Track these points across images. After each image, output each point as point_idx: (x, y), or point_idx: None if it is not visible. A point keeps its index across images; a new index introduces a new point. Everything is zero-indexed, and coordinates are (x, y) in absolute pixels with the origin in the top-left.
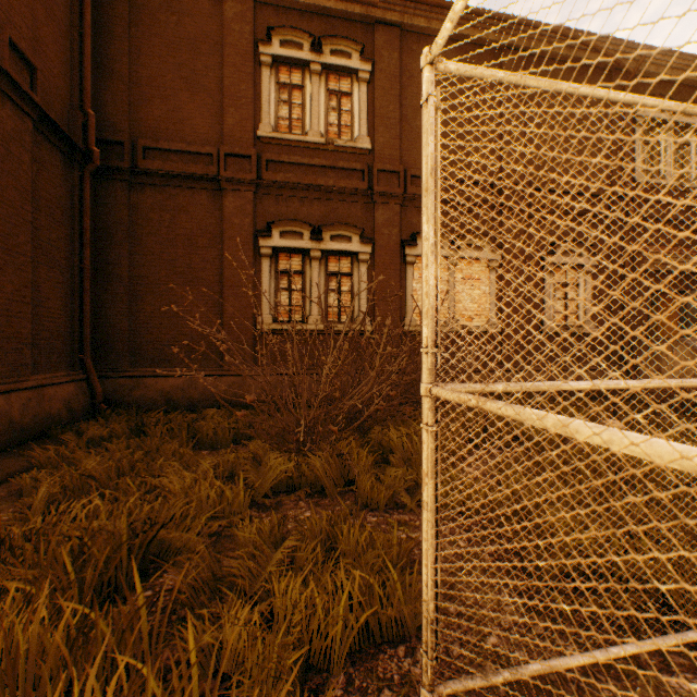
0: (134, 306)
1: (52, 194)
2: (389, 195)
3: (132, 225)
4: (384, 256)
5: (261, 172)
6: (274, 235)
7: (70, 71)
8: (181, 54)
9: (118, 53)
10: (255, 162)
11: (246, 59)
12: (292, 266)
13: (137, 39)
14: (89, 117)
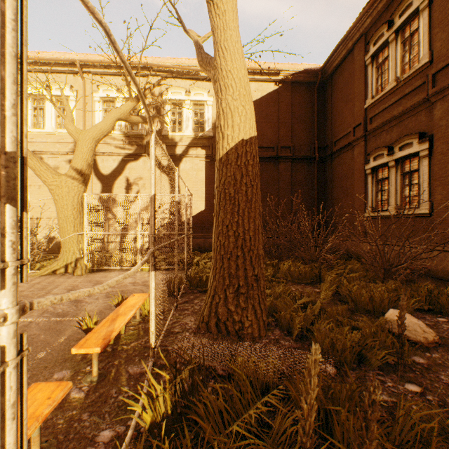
0: (332, 209)
1: (301, 178)
2: (440, 90)
3: (332, 176)
4: (441, 145)
5: (367, 127)
6: (370, 161)
7: (311, 132)
8: (343, 92)
9: (328, 110)
10: (362, 125)
11: (361, 70)
12: (385, 175)
13: (333, 98)
14: (315, 144)
